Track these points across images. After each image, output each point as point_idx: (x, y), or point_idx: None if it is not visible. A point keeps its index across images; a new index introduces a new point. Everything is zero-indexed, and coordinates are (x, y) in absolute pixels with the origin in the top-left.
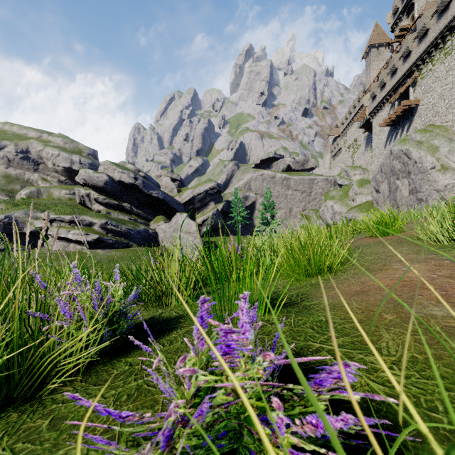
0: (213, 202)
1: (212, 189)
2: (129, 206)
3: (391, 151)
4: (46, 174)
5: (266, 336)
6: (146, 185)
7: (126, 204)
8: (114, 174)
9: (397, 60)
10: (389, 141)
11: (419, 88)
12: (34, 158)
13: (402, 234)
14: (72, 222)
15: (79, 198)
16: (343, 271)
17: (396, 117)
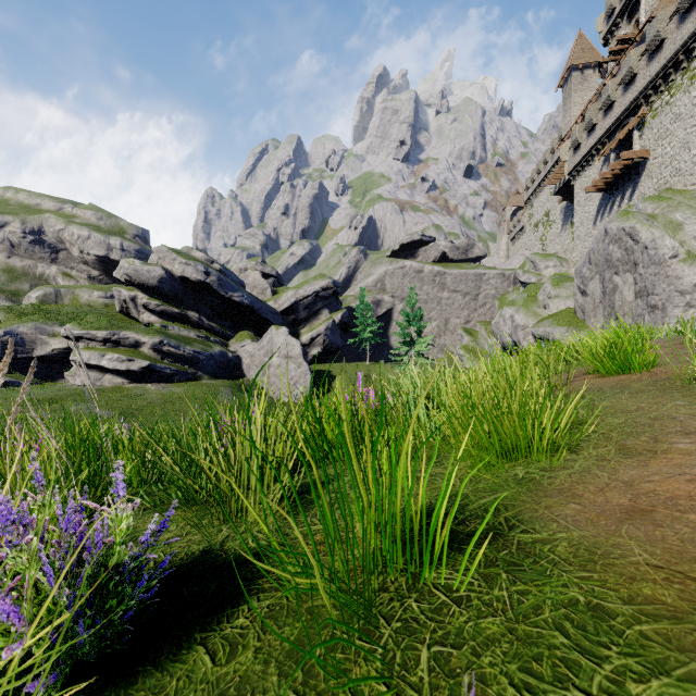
0: (327, 310)
1: (325, 290)
2: (196, 316)
3: (606, 230)
4: (70, 267)
5: (455, 650)
6: (224, 283)
7: (193, 313)
8: (173, 267)
9: (613, 88)
10: (602, 215)
11: (649, 132)
12: (51, 243)
13: (658, 372)
14: (107, 342)
15: (120, 304)
16: (574, 451)
17: (612, 178)
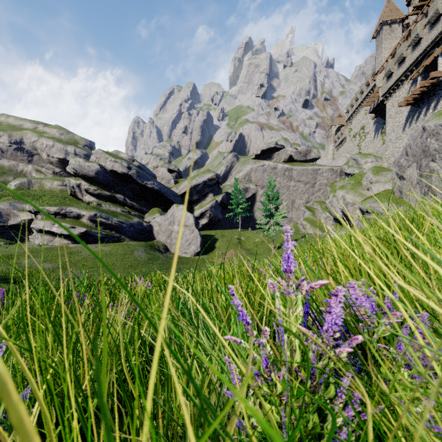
0: (212, 194)
1: (210, 180)
2: (122, 197)
3: (424, 127)
4: (40, 166)
5: None
6: (141, 175)
7: (120, 195)
8: (106, 163)
9: (421, 28)
10: (410, 123)
11: None
12: (28, 149)
13: None
14: (57, 214)
15: (70, 189)
16: None
17: (420, 94)
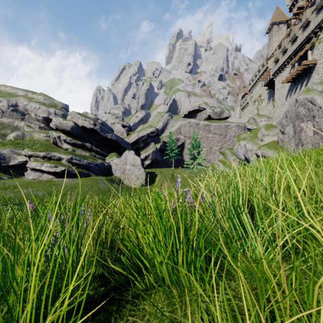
0: (153, 143)
1: (152, 133)
2: (89, 145)
3: (296, 99)
4: (30, 122)
5: None
6: (103, 129)
7: (88, 144)
8: (78, 121)
9: (297, 30)
10: (290, 94)
11: (317, 50)
12: (21, 110)
13: None
14: (45, 158)
15: (53, 139)
16: None
17: (296, 75)
